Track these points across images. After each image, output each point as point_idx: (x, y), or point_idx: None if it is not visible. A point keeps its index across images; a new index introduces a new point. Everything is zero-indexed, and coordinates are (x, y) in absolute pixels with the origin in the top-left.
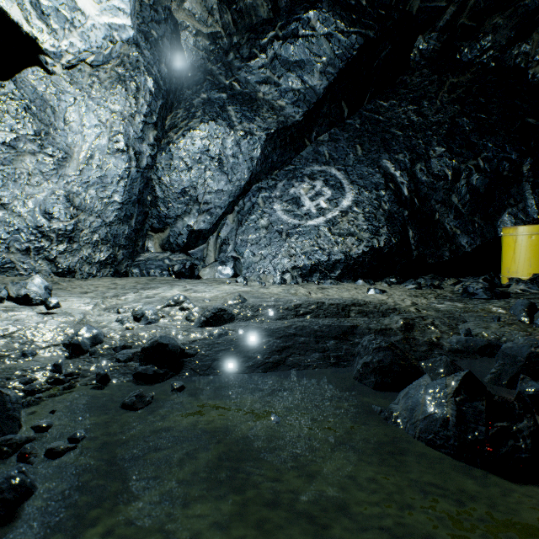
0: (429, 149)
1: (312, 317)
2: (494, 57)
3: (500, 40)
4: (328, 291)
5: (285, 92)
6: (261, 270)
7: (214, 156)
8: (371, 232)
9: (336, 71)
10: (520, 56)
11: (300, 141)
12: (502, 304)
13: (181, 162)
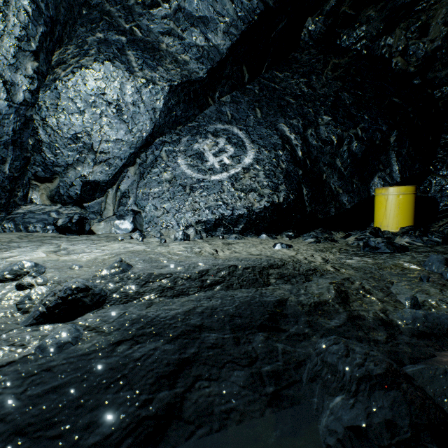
0: (318, 117)
1: (223, 289)
2: (366, 46)
3: (372, 31)
4: (234, 247)
5: (189, 46)
6: (164, 225)
7: (111, 101)
8: (272, 188)
9: (239, 32)
10: (385, 48)
11: (204, 99)
12: (410, 259)
13: (71, 104)
